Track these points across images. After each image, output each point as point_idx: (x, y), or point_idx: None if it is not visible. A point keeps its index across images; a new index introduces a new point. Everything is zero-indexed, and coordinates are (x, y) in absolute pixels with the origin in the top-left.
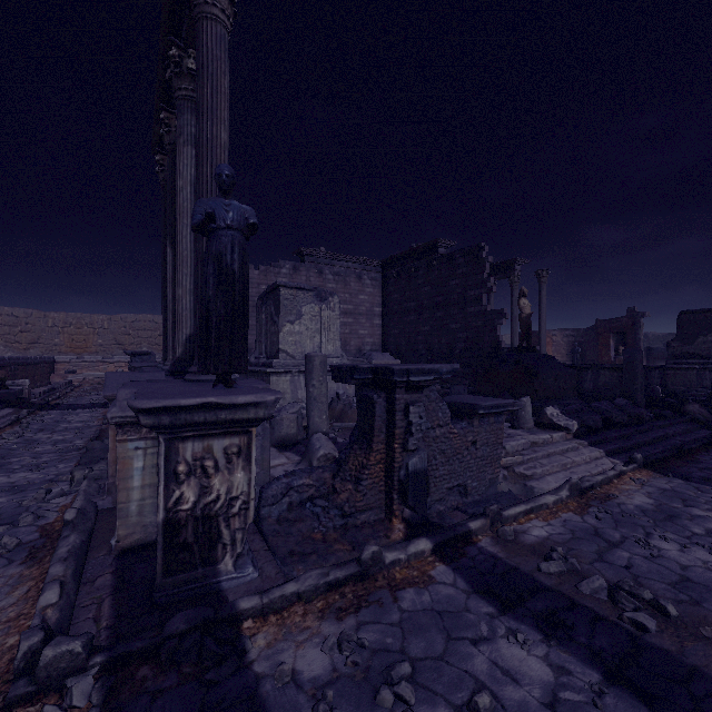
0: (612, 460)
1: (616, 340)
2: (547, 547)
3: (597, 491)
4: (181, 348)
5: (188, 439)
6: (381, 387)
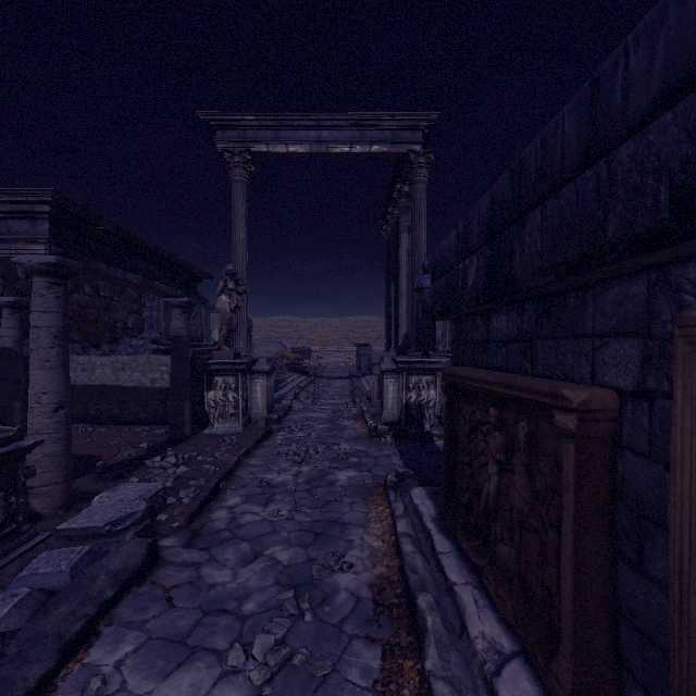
0: None
1: None
2: None
3: None
4: (401, 341)
5: (413, 375)
6: None
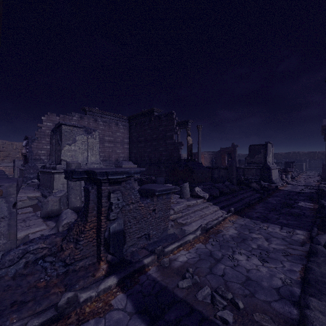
0: (222, 211)
1: (228, 156)
2: (185, 268)
3: (214, 229)
4: None
5: None
6: (94, 182)
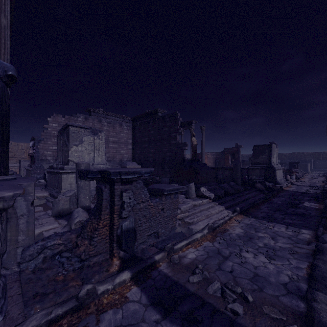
0: (227, 211)
1: (231, 157)
2: (195, 265)
3: (220, 228)
4: None
5: None
6: (107, 182)
